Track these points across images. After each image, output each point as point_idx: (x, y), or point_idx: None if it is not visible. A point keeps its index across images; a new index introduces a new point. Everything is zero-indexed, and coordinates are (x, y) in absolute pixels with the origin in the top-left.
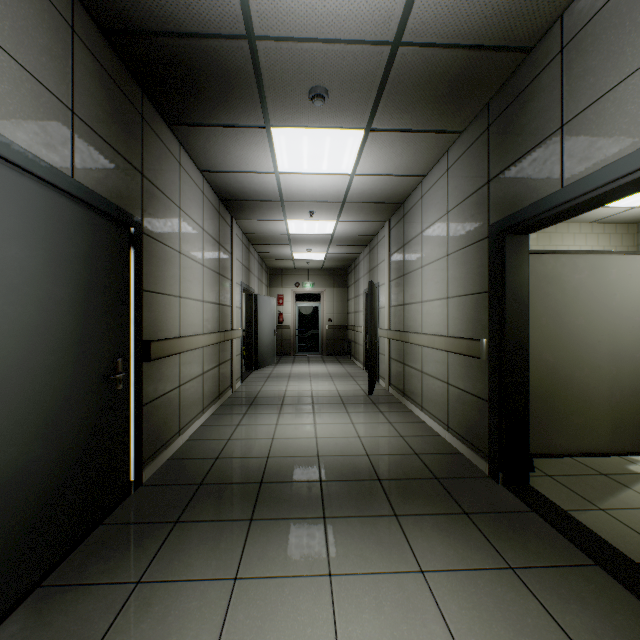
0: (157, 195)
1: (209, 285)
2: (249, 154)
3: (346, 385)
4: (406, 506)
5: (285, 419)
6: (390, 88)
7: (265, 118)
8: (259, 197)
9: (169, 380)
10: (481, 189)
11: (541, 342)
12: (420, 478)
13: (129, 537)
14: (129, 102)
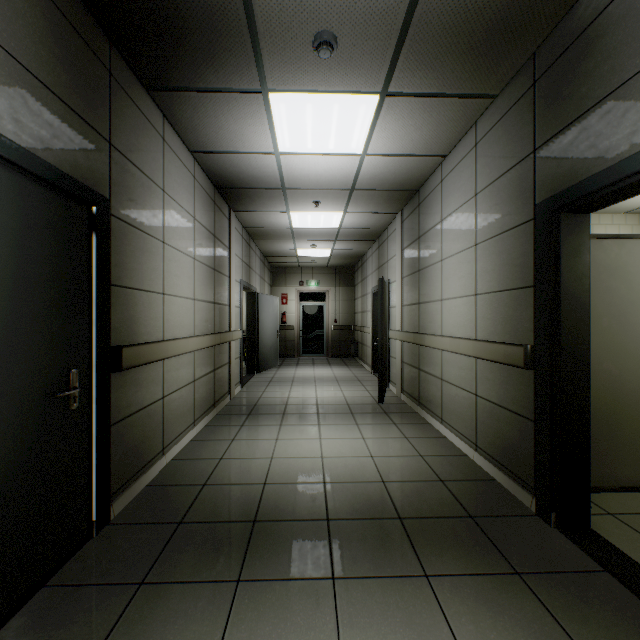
0: (132, 171)
1: (202, 281)
2: (244, 129)
3: (354, 391)
4: (438, 560)
5: (286, 432)
6: (414, 33)
7: (261, 79)
8: (258, 184)
9: (149, 391)
10: (523, 161)
11: (602, 348)
12: (450, 516)
13: (75, 609)
14: (90, 50)
